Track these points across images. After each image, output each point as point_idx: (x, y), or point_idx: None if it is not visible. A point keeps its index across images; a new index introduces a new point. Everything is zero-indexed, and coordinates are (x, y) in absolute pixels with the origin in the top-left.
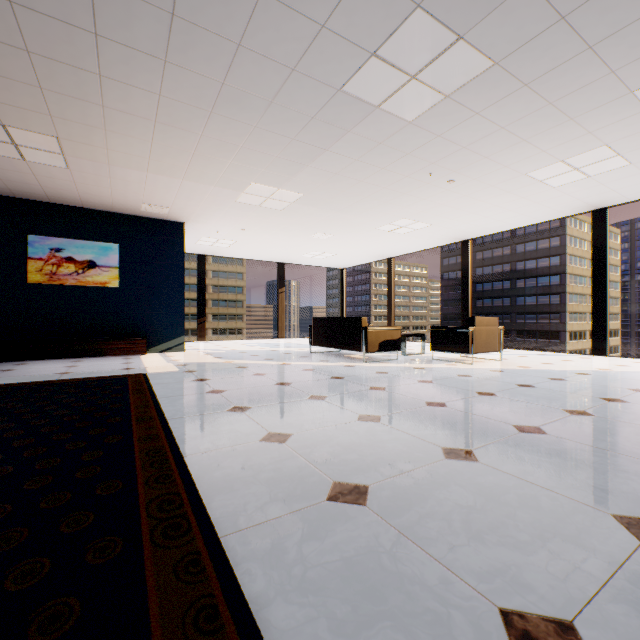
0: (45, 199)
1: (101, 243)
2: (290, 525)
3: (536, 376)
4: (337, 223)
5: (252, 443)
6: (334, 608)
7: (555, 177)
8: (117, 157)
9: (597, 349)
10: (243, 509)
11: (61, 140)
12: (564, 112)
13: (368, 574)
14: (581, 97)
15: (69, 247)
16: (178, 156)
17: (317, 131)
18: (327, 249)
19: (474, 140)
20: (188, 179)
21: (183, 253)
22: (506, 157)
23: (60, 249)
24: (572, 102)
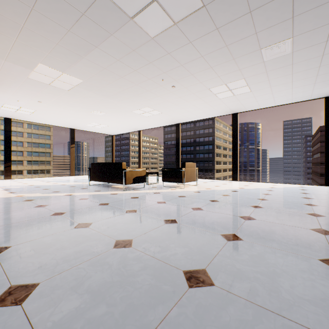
0: None
1: None
2: None
3: (216, 194)
4: (108, 105)
5: None
6: None
7: (221, 93)
8: None
9: (234, 178)
10: None
11: None
12: (231, 54)
13: None
14: (240, 46)
15: None
16: None
17: (88, 28)
18: (103, 122)
19: (187, 61)
20: None
21: None
22: (202, 76)
23: None
24: (236, 48)
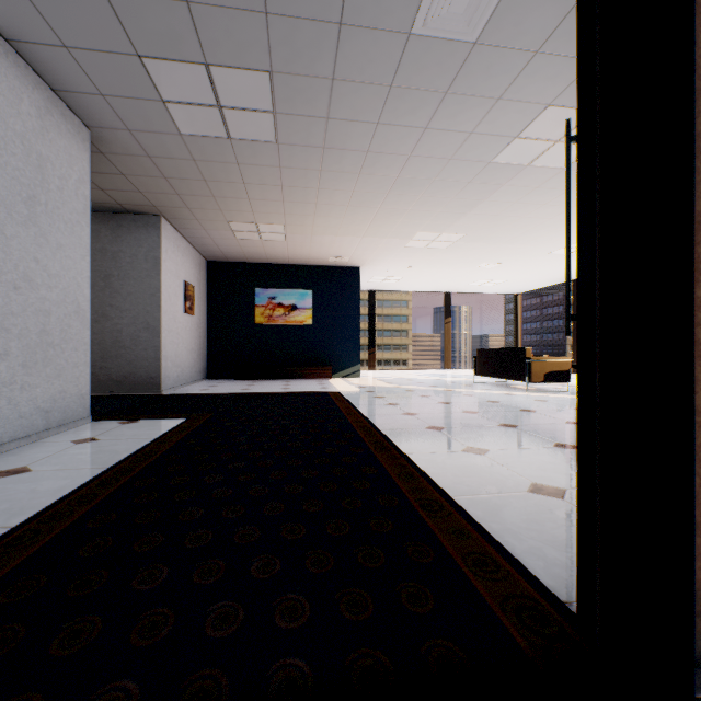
0: (266, 261)
1: (300, 290)
2: (439, 455)
3: None
4: (503, 253)
5: (419, 429)
6: (455, 472)
7: None
8: (318, 230)
9: None
10: (415, 448)
11: (286, 226)
12: None
13: (474, 469)
14: None
15: (279, 295)
16: (361, 223)
17: (474, 190)
18: (496, 276)
19: None
20: (366, 236)
21: (359, 293)
22: None
23: (274, 297)
24: None
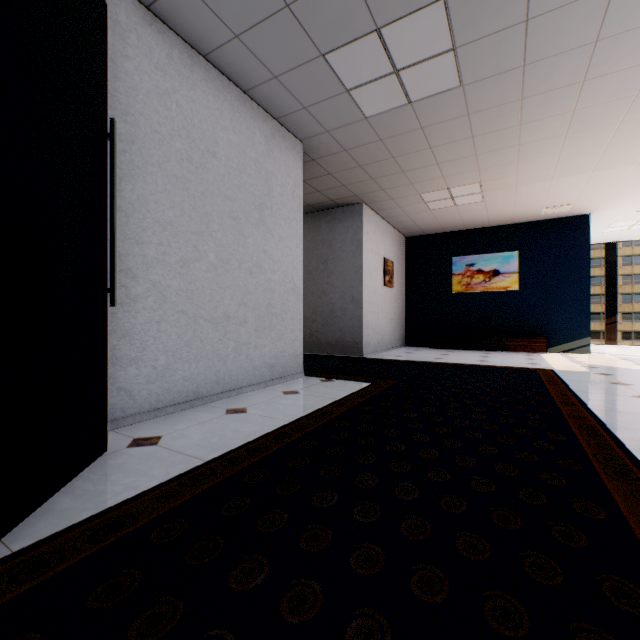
0: (462, 228)
1: (502, 253)
2: None
3: None
4: None
5: None
6: None
7: None
8: (523, 178)
9: None
10: None
11: (481, 183)
12: None
13: None
14: None
15: (478, 261)
16: (588, 153)
17: None
18: None
19: None
20: (598, 170)
21: (587, 247)
22: None
23: (472, 264)
24: None
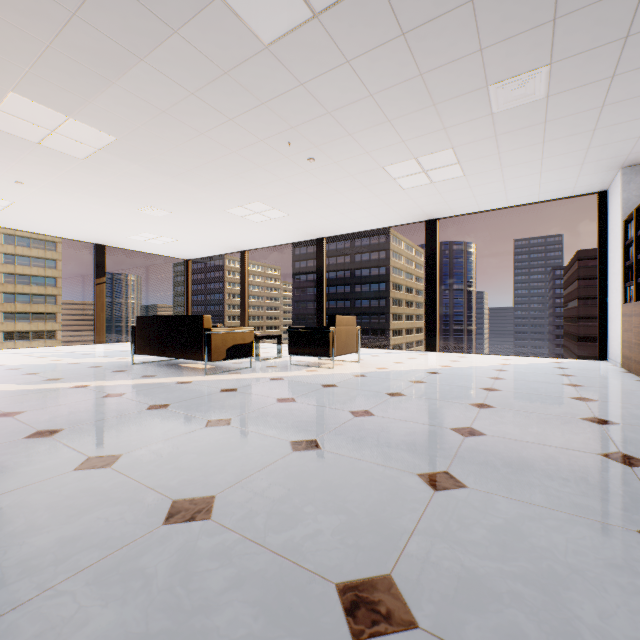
0: None
1: None
2: None
3: (398, 379)
4: (174, 195)
5: None
6: None
7: (407, 177)
8: None
9: (430, 346)
10: None
11: None
12: (430, 93)
13: None
14: (448, 76)
15: None
16: None
17: (119, 11)
18: (165, 232)
19: (341, 105)
20: None
21: None
22: (369, 140)
23: None
24: (439, 81)
